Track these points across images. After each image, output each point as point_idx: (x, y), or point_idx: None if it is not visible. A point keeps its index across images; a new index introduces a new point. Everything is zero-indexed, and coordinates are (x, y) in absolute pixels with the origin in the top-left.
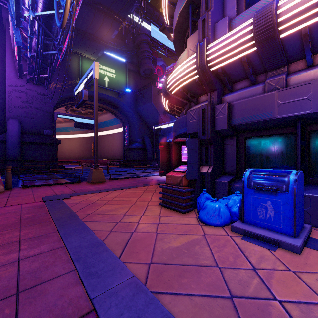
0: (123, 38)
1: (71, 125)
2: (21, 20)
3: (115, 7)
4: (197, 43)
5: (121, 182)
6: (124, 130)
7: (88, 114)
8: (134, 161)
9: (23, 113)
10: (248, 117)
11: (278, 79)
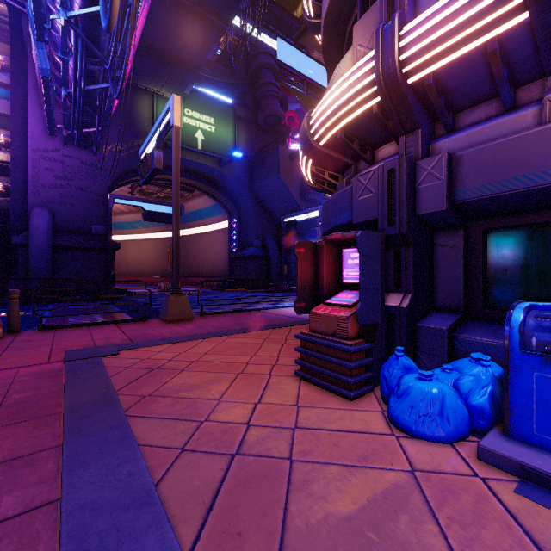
0: (229, 63)
1: (141, 218)
2: (44, 27)
3: (212, 1)
4: (377, 26)
5: (221, 320)
6: (231, 226)
7: (169, 198)
8: (246, 280)
9: (56, 197)
10: (500, 182)
11: None
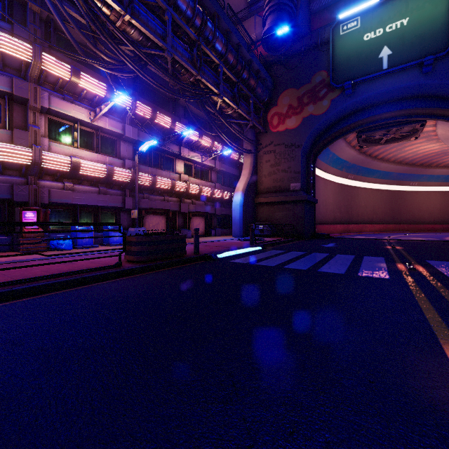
0: None
1: None
2: None
3: None
4: (34, 145)
5: None
6: None
7: None
8: None
9: None
10: (60, 200)
11: (71, 185)
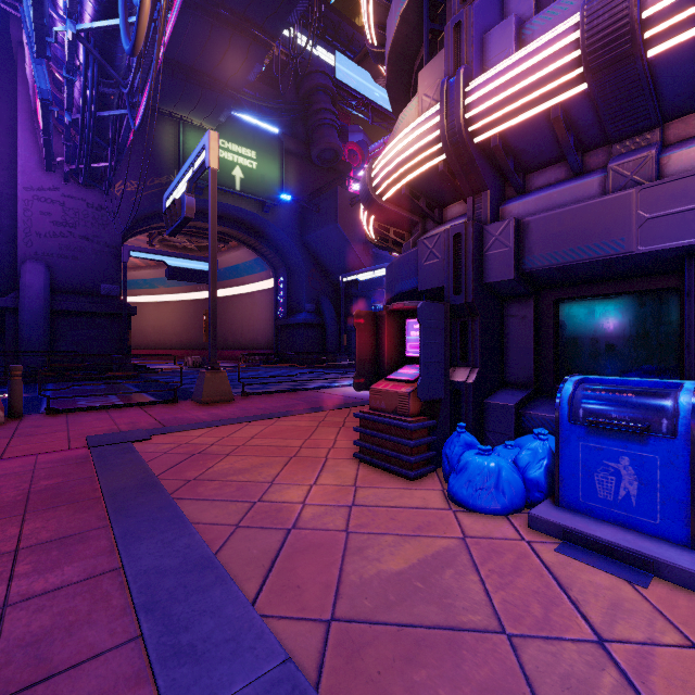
0: (274, 82)
1: (162, 275)
2: (47, 40)
3: (255, 12)
4: (443, 79)
5: (268, 401)
6: (278, 286)
7: (198, 250)
8: (297, 353)
9: (55, 248)
10: (565, 252)
11: (638, 160)
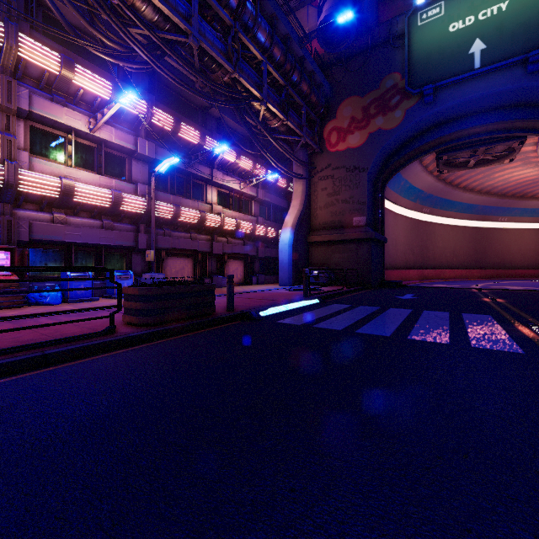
0: None
1: None
2: None
3: None
4: (7, 160)
5: None
6: None
7: None
8: None
9: None
10: (46, 236)
11: (62, 217)
